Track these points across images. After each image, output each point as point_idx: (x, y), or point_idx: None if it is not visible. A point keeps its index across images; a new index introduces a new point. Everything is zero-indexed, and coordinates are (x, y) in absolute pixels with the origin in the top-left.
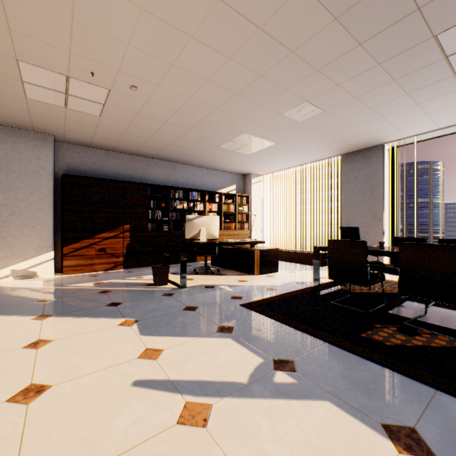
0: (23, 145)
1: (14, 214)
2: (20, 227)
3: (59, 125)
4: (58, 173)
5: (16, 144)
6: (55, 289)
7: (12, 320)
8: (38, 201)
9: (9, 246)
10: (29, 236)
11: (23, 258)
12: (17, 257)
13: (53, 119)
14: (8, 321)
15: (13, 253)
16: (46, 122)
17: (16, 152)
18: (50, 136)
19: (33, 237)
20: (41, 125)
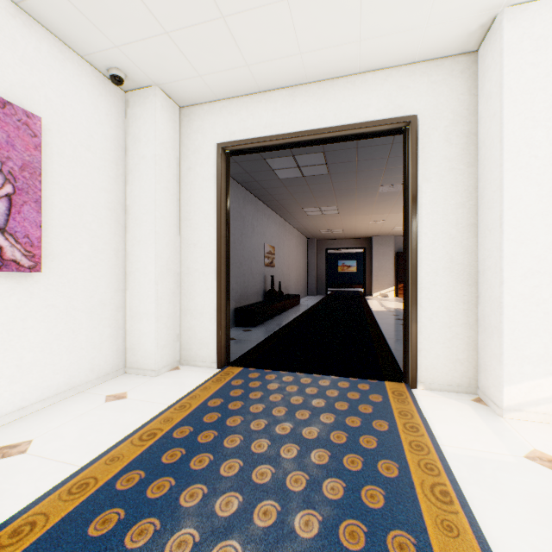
0: (383, 242)
1: (380, 271)
2: (382, 276)
3: (398, 233)
4: (394, 251)
5: (381, 242)
6: (399, 300)
7: (394, 302)
8: (388, 265)
9: (379, 284)
10: (385, 279)
11: (383, 288)
12: (381, 288)
13: (397, 232)
14: (393, 302)
15: (380, 286)
16: (393, 233)
17: (381, 245)
18: (392, 236)
19: (386, 280)
20: (391, 234)
